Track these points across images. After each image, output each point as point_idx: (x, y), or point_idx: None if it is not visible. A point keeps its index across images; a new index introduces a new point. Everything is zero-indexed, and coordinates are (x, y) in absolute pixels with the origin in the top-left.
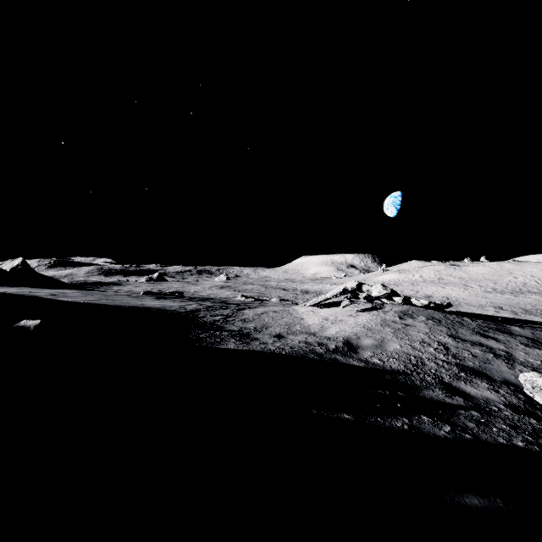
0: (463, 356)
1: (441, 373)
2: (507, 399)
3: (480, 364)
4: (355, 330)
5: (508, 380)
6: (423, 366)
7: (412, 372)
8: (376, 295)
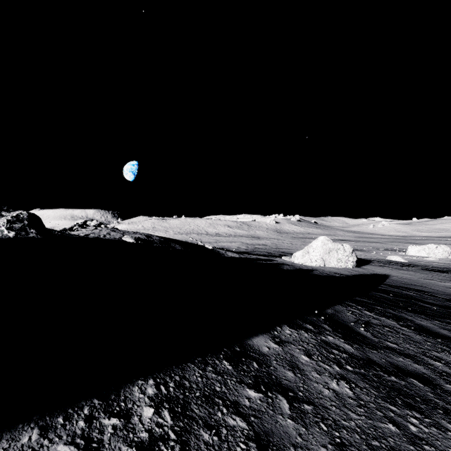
0: (113, 235)
1: (103, 237)
2: (116, 239)
3: (116, 236)
4: (79, 233)
5: (120, 237)
6: (99, 237)
7: (95, 238)
8: (93, 225)
